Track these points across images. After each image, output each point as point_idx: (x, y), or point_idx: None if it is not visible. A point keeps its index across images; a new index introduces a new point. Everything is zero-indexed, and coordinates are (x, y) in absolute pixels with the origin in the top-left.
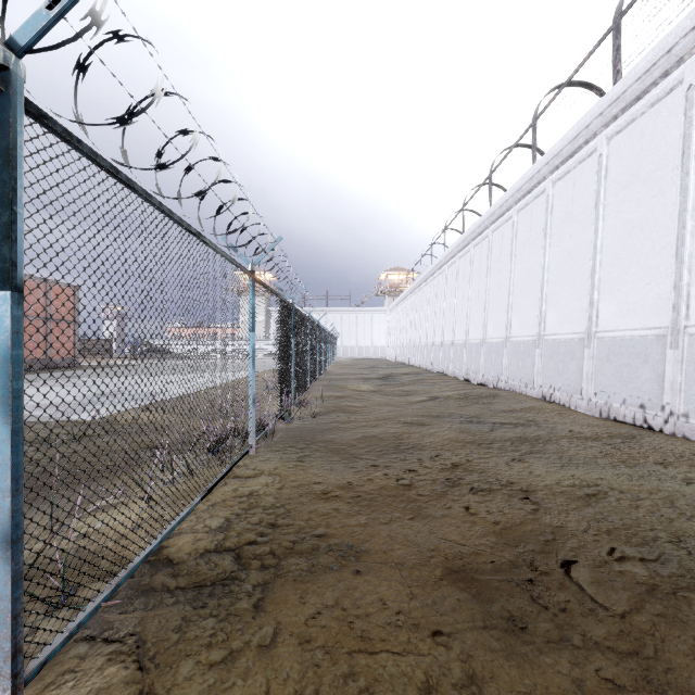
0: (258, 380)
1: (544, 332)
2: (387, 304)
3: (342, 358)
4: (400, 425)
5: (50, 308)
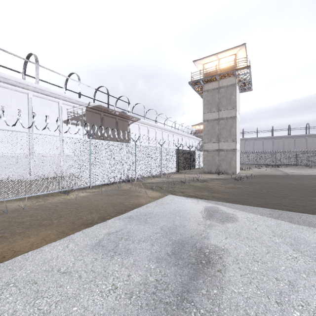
0: None
1: None
2: None
3: None
4: None
5: None
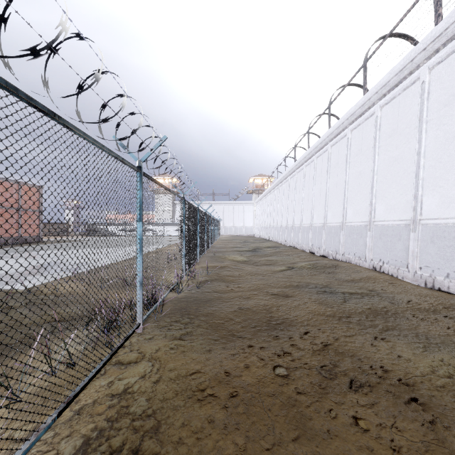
0: (163, 253)
1: (374, 219)
2: (254, 199)
3: (224, 235)
4: (268, 295)
5: (21, 202)
